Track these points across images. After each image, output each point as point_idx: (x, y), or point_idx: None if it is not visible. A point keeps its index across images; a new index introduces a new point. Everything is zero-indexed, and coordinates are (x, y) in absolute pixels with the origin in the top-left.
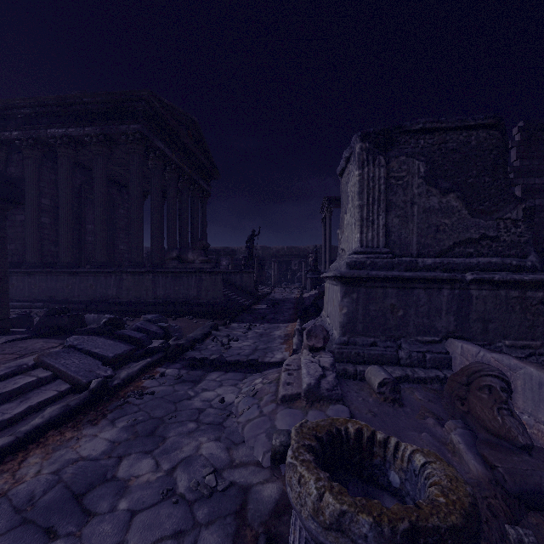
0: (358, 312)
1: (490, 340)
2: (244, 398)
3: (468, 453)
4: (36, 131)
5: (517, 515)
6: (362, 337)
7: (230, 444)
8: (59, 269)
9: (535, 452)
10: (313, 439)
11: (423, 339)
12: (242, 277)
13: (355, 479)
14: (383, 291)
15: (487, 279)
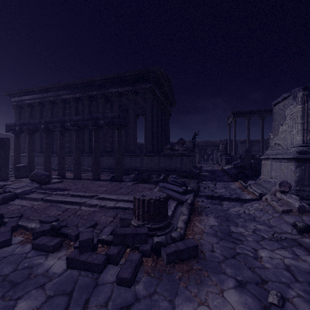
0: (305, 175)
1: None
2: (256, 211)
3: None
4: (103, 90)
5: None
6: (308, 187)
7: (268, 226)
8: (114, 154)
9: None
10: None
11: None
12: None
13: None
14: None
15: None
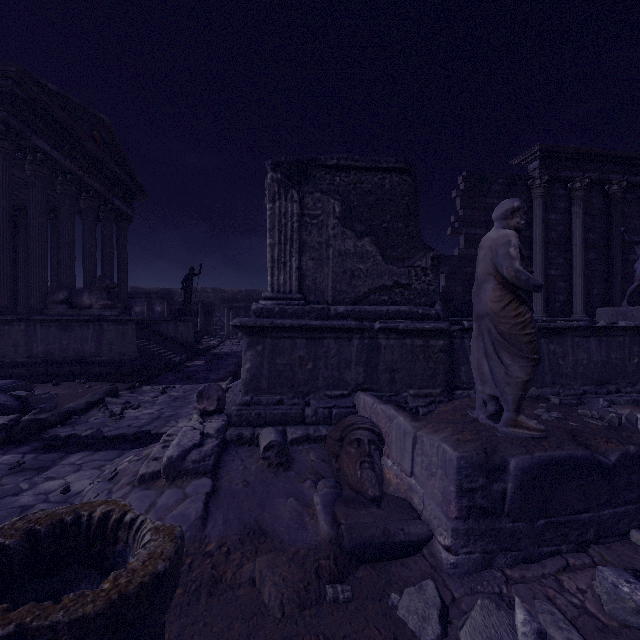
0: (263, 366)
1: (397, 390)
2: (98, 483)
3: (322, 514)
4: None
5: (345, 572)
6: (268, 395)
7: None
8: None
9: (385, 503)
10: (18, 534)
11: (332, 393)
12: (177, 327)
13: (93, 574)
14: (292, 342)
15: (393, 327)
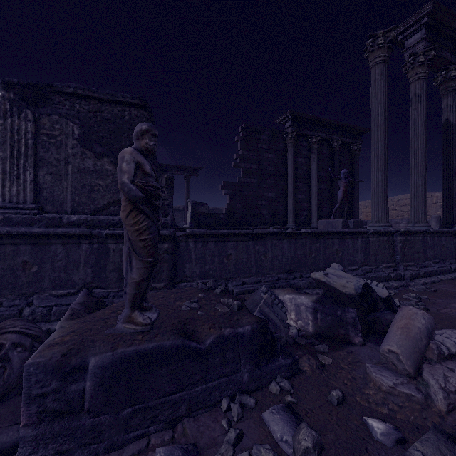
0: None
1: None
2: None
3: None
4: None
5: None
6: None
7: None
8: None
9: None
10: None
11: (58, 293)
12: None
13: None
14: (15, 247)
15: (118, 234)
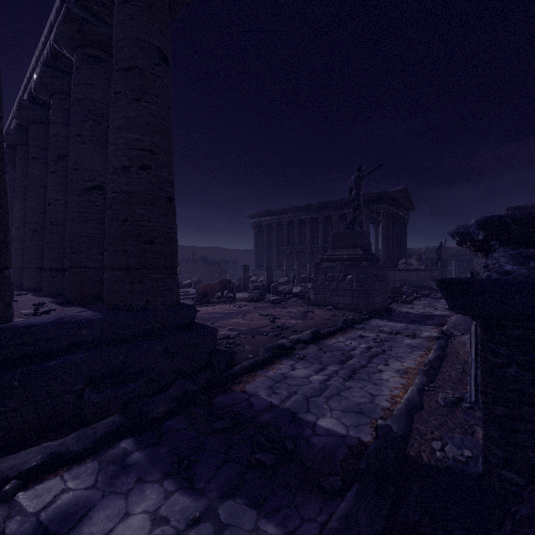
0: None
1: None
2: None
3: None
4: (339, 211)
5: None
6: None
7: None
8: None
9: None
10: None
11: None
12: (432, 273)
13: None
14: None
15: None
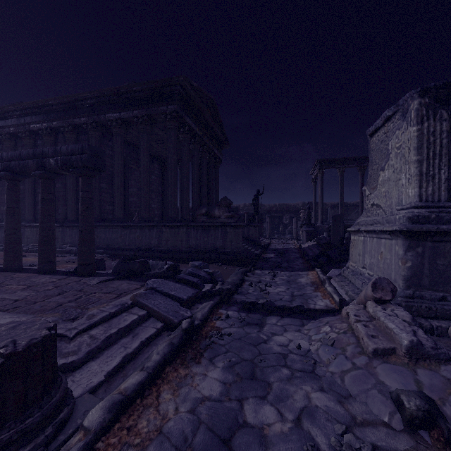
0: (423, 266)
1: None
2: (322, 346)
3: None
4: (97, 116)
5: None
6: (429, 291)
7: (339, 397)
8: (114, 224)
9: None
10: None
11: None
12: (249, 230)
13: None
14: None
15: None
